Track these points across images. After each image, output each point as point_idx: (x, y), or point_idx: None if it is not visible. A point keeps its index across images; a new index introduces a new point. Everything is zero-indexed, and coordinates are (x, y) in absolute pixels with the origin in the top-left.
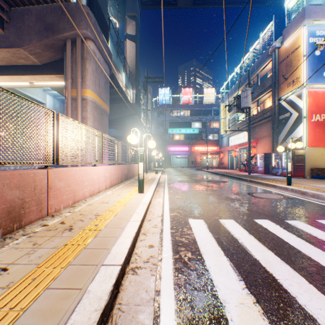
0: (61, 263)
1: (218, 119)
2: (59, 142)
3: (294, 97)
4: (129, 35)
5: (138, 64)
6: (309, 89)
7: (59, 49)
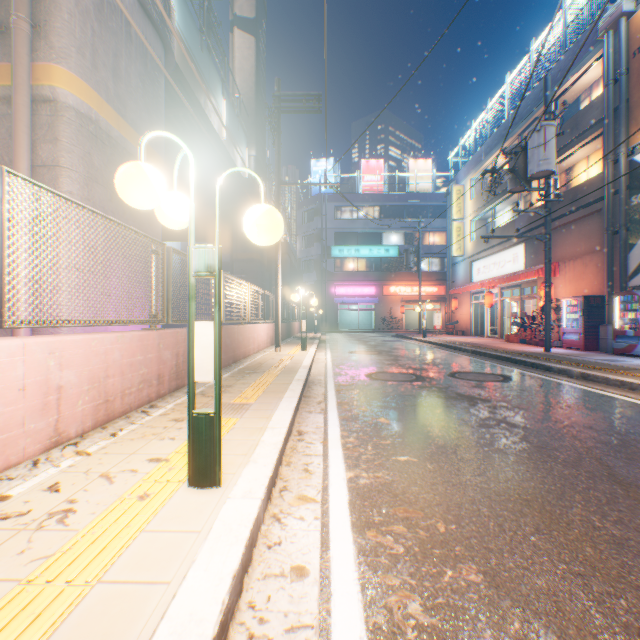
0: None
1: (440, 226)
2: None
3: None
4: (241, 18)
5: (263, 90)
6: None
7: None
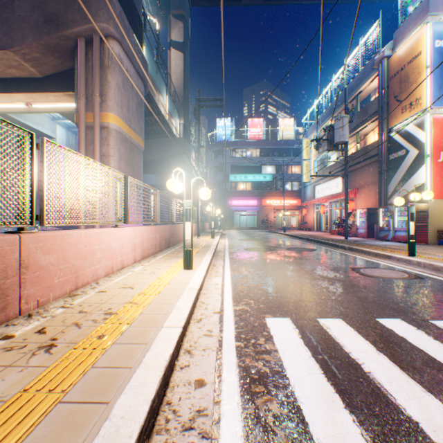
0: None
1: (298, 161)
2: (43, 187)
3: (412, 127)
4: (175, 42)
5: (188, 83)
6: (434, 114)
7: (68, 52)
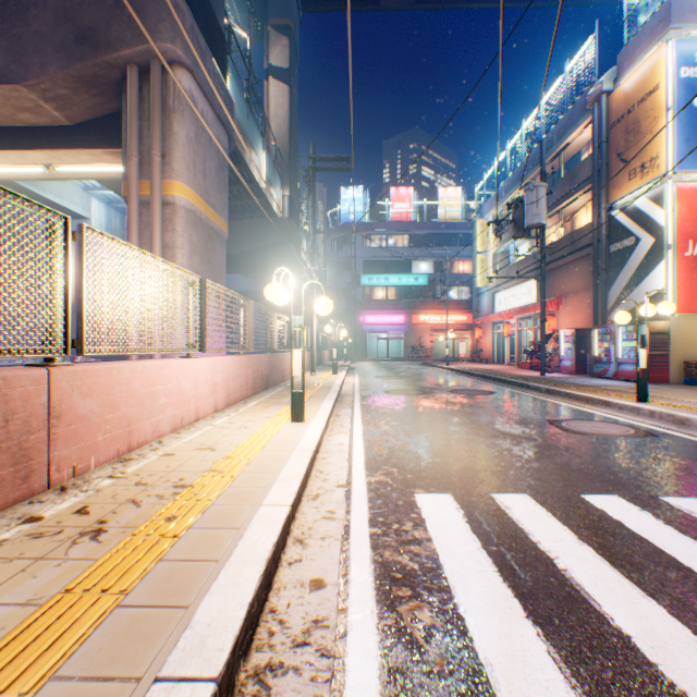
0: (27, 671)
1: (469, 255)
2: (82, 297)
3: (644, 203)
4: (276, 68)
5: (296, 132)
6: (679, 183)
7: (111, 87)
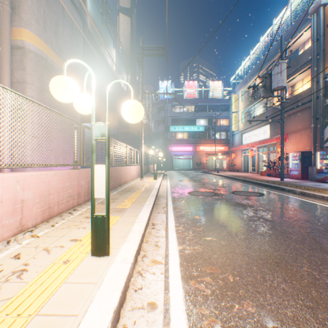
0: None
1: (225, 115)
2: None
3: None
4: (123, 8)
5: (135, 45)
6: None
7: None
